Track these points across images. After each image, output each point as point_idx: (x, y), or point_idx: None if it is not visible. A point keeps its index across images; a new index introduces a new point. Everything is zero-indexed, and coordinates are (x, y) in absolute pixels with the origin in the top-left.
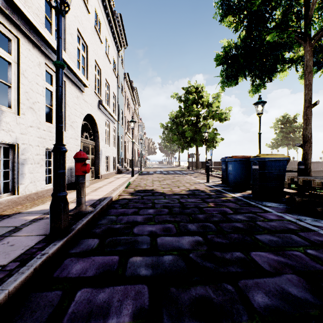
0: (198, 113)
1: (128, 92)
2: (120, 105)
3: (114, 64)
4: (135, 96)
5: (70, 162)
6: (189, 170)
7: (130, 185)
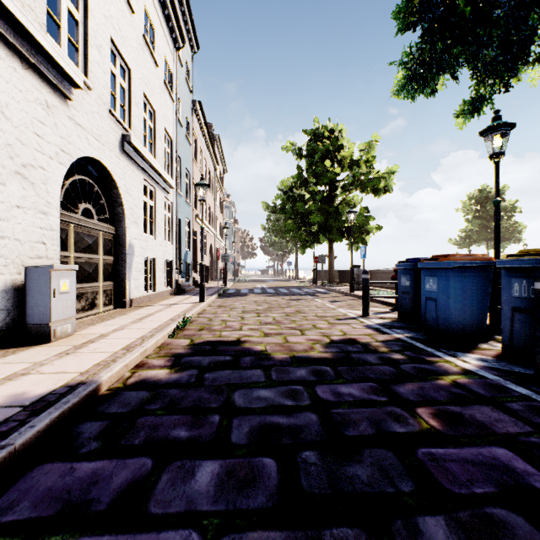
0: (333, 177)
1: (202, 139)
2: (183, 160)
3: (169, 75)
4: (217, 151)
5: (15, 270)
6: (315, 286)
7: (187, 326)
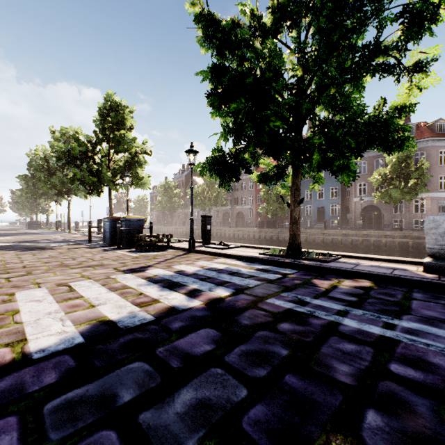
0: None
1: None
2: None
3: None
4: None
5: None
6: None
7: None
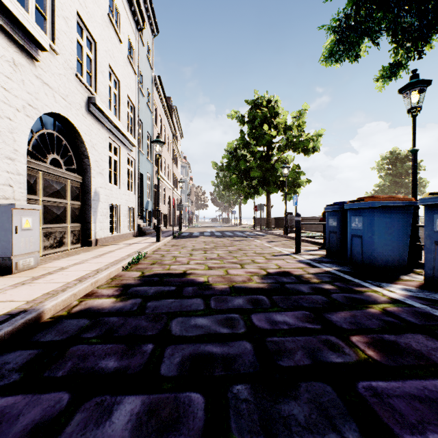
0: (270, 139)
1: (161, 109)
2: (145, 124)
3: (132, 52)
4: (175, 120)
5: None
6: (255, 230)
7: (142, 260)
